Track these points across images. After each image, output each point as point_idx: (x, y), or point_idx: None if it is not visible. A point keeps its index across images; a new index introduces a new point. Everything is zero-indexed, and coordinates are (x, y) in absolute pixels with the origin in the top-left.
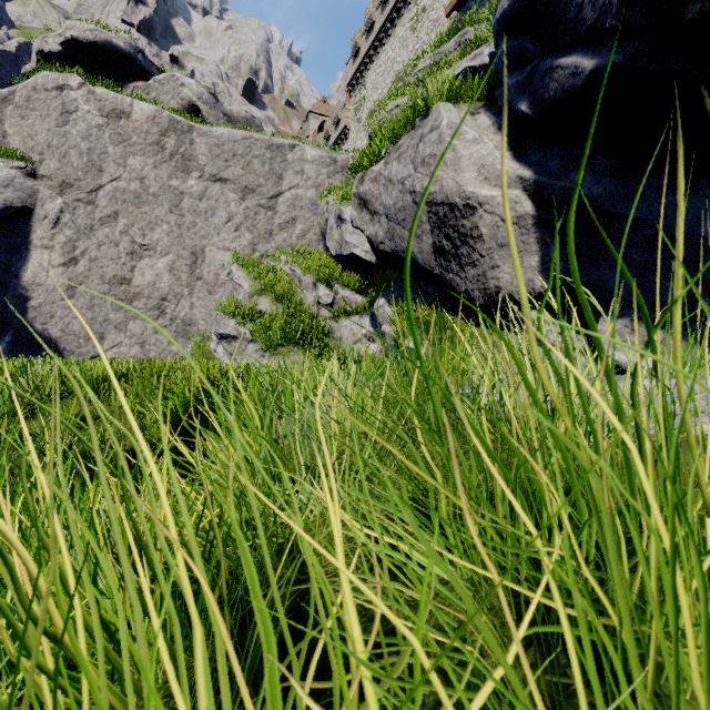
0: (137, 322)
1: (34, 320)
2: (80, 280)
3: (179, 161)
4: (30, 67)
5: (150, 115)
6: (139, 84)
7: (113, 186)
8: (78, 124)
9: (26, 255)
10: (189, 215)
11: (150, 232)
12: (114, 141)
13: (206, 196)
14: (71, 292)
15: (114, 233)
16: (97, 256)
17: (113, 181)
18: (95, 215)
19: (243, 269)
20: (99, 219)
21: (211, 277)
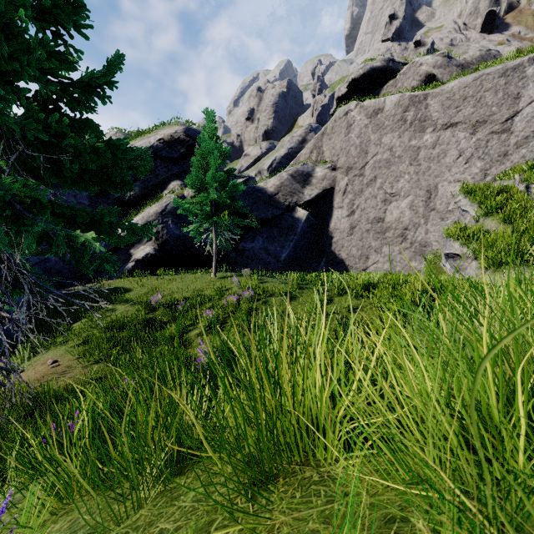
0: (387, 246)
1: (335, 249)
2: (356, 223)
3: (416, 125)
4: (333, 109)
5: (396, 102)
6: (389, 84)
7: (373, 160)
8: (354, 130)
9: (331, 214)
10: (424, 163)
11: (396, 183)
12: (374, 131)
13: (438, 144)
14: (351, 231)
15: (374, 190)
16: (364, 207)
17: (373, 157)
18: (363, 182)
19: (469, 196)
20: (365, 183)
21: (442, 207)
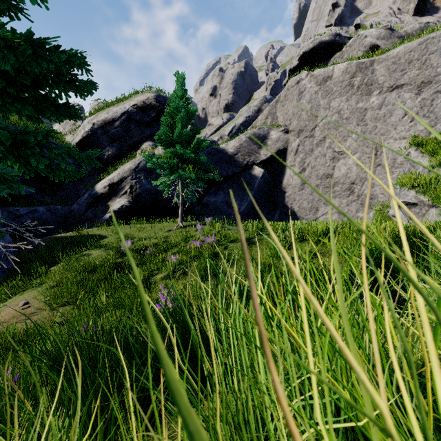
0: (335, 199)
1: (287, 202)
2: (306, 179)
3: (363, 89)
4: (285, 80)
5: (343, 70)
6: (336, 55)
7: (323, 123)
8: (305, 97)
9: (284, 172)
10: (370, 123)
11: (343, 142)
12: (323, 96)
13: (384, 104)
14: (302, 186)
15: (323, 149)
16: (314, 165)
17: (323, 119)
18: (314, 142)
19: (421, 148)
20: (315, 144)
21: (388, 162)
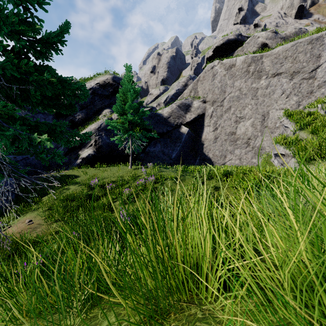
0: (237, 150)
1: (205, 151)
2: (218, 135)
3: (255, 74)
4: (204, 65)
5: (243, 61)
6: (239, 49)
7: (229, 96)
8: (217, 78)
9: (203, 130)
10: (260, 98)
11: (243, 111)
12: (229, 78)
13: (269, 86)
14: (215, 140)
15: (229, 115)
16: (223, 125)
17: (229, 94)
18: (223, 110)
19: (289, 118)
20: (224, 111)
21: (272, 125)
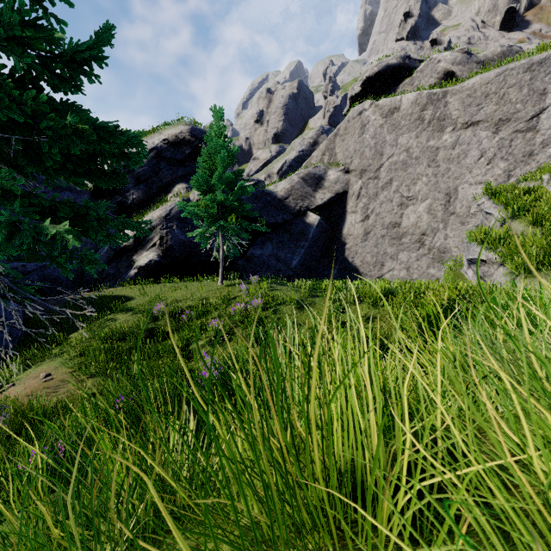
0: (404, 253)
1: (348, 256)
2: (370, 229)
3: (434, 124)
4: (346, 109)
5: (413, 101)
6: (405, 82)
7: (389, 162)
8: (369, 131)
9: (344, 219)
10: (443, 164)
11: (413, 186)
12: (389, 131)
13: (458, 144)
14: (365, 237)
15: (389, 194)
16: (379, 212)
17: (389, 158)
18: (378, 185)
19: (494, 198)
20: (380, 187)
21: (463, 211)
